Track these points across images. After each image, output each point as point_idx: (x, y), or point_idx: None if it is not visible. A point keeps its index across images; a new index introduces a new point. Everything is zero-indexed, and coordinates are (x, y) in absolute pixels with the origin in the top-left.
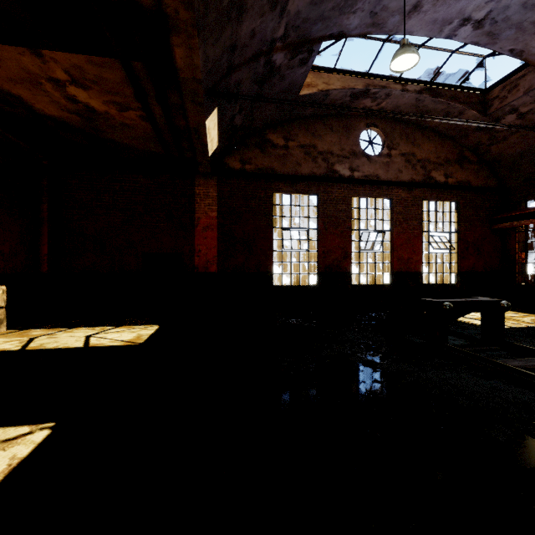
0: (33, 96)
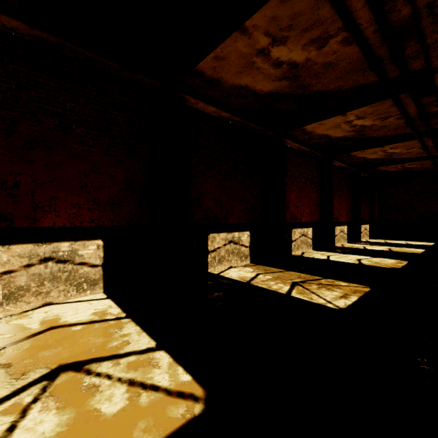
0: (391, 169)
